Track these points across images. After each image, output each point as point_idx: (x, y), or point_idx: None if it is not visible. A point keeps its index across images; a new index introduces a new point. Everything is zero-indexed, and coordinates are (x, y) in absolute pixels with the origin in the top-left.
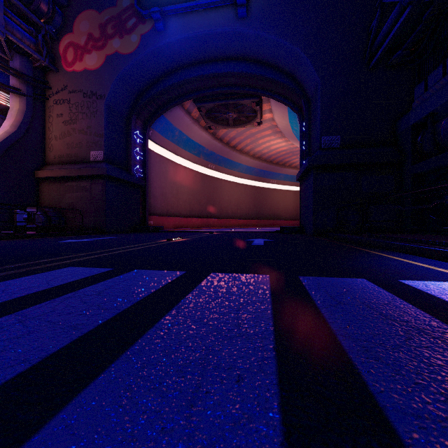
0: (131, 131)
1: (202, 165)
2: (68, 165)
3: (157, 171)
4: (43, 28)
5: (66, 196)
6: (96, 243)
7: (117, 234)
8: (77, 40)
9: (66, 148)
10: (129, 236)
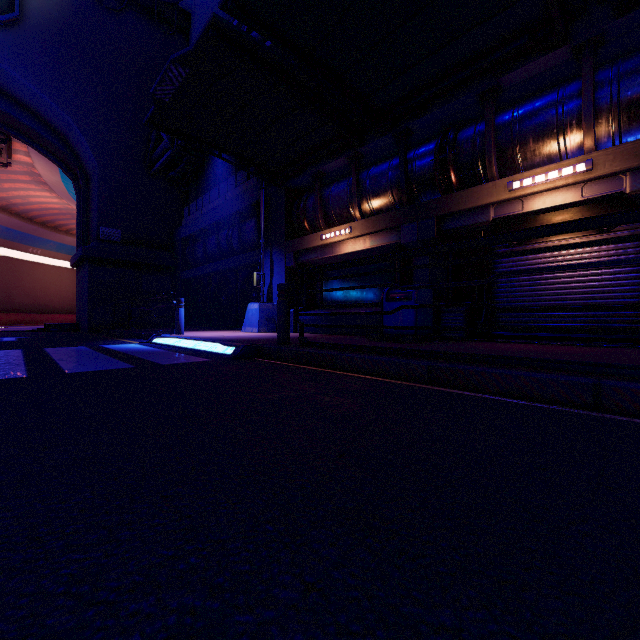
0: None
1: None
2: None
3: None
4: None
5: None
6: None
7: None
8: None
9: None
10: None
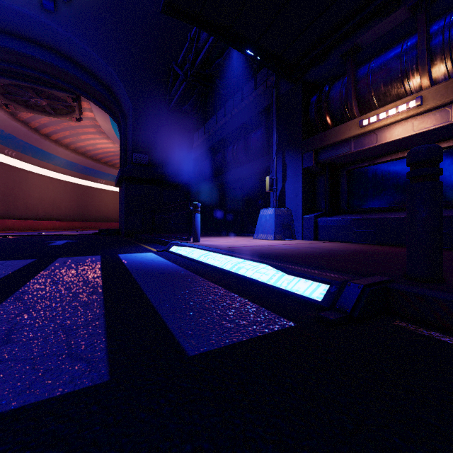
0: None
1: None
2: None
3: None
4: None
5: None
6: None
7: None
8: None
9: None
10: None
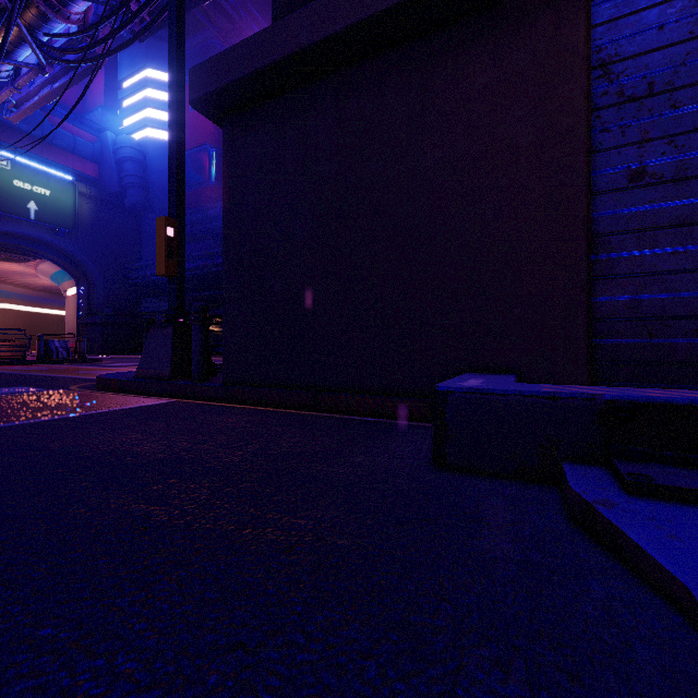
0: None
1: None
2: None
3: None
4: None
5: None
6: None
7: None
8: None
9: None
10: None
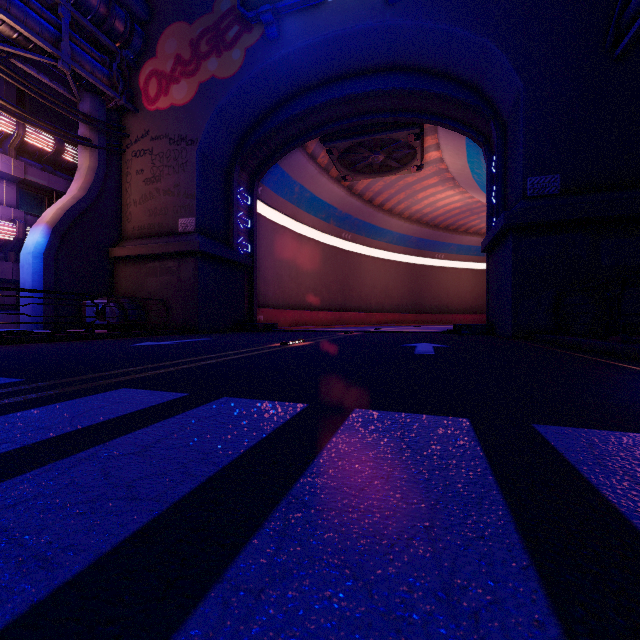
0: (233, 189)
1: (333, 234)
2: (151, 239)
3: (269, 244)
4: (118, 54)
5: (147, 281)
6: (180, 347)
7: (213, 334)
8: (161, 66)
9: (147, 216)
10: (228, 337)
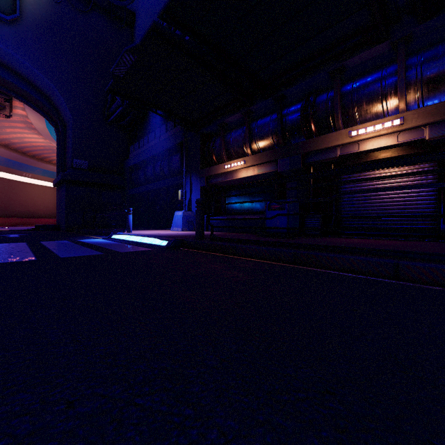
0: None
1: None
2: None
3: None
4: None
5: None
6: None
7: None
8: None
9: None
10: None
